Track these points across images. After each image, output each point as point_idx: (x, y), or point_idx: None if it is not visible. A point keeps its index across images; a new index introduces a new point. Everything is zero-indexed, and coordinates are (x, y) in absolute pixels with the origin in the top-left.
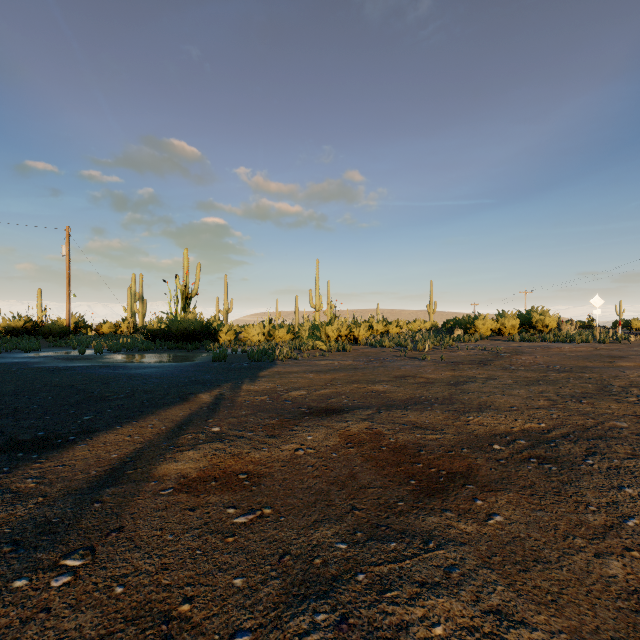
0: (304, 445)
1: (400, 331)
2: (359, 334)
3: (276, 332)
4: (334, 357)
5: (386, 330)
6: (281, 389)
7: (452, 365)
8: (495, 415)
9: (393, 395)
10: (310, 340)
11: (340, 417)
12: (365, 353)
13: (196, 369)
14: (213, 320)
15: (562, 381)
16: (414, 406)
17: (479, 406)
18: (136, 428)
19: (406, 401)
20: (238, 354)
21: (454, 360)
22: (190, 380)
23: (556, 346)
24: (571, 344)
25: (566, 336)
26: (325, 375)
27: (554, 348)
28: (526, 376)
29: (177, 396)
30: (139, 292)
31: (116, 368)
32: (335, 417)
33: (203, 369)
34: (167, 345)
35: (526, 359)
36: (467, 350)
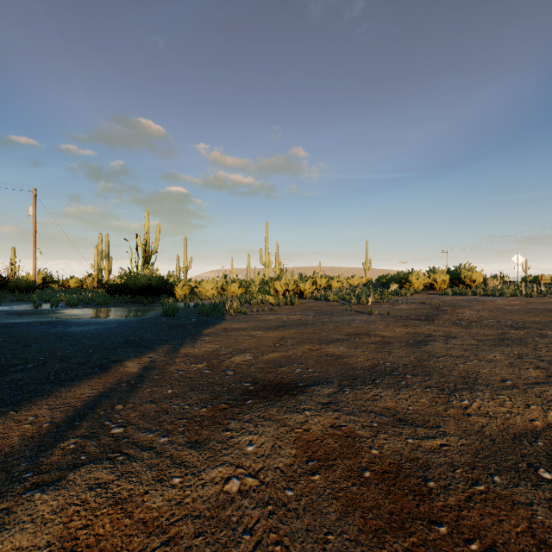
0: (241, 467)
1: (341, 286)
2: (305, 288)
3: (228, 287)
4: (282, 311)
5: (328, 285)
6: (224, 352)
7: (401, 320)
8: (496, 397)
9: (352, 360)
10: (260, 294)
11: (294, 401)
12: (312, 307)
13: (140, 325)
14: (170, 276)
15: (528, 340)
16: (383, 379)
17: (463, 379)
18: (6, 425)
19: (370, 370)
20: (190, 308)
21: (400, 314)
22: (126, 340)
23: (489, 300)
24: (501, 298)
25: (493, 290)
26: (274, 333)
27: (488, 302)
28: (485, 333)
29: (97, 364)
30: (105, 250)
31: (57, 325)
32: (287, 401)
33: (148, 325)
34: (125, 299)
35: (470, 313)
36: (407, 304)
